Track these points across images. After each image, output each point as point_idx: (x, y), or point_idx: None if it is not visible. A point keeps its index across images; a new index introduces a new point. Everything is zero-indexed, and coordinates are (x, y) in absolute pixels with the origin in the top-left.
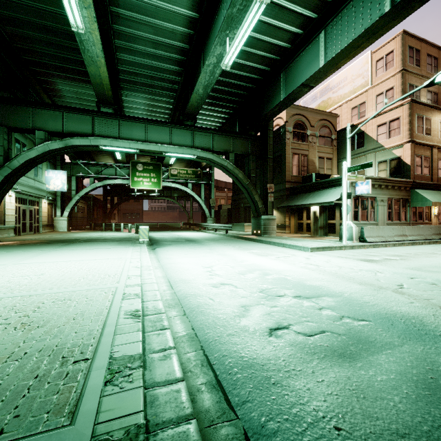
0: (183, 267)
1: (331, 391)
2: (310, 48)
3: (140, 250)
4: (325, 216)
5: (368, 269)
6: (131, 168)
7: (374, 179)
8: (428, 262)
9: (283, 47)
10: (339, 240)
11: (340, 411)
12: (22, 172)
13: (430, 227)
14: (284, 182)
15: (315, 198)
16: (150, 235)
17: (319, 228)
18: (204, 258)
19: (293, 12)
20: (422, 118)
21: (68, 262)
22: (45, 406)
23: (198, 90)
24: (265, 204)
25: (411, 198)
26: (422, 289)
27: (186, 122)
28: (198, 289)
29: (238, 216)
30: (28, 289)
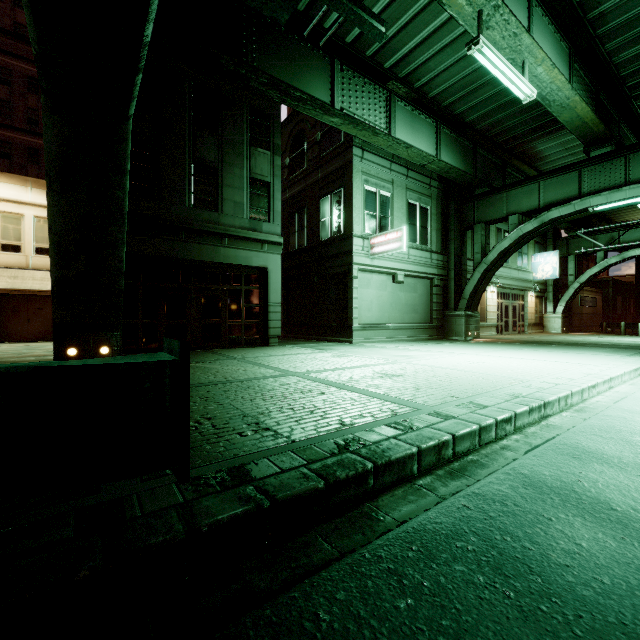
0: None
1: (626, 482)
2: None
3: (633, 361)
4: None
5: None
6: None
7: None
8: None
9: None
10: None
11: (604, 484)
12: (497, 265)
13: None
14: None
15: None
16: None
17: None
18: None
19: None
20: None
21: (515, 359)
22: (428, 400)
23: None
24: None
25: None
26: None
27: None
28: None
29: None
30: (465, 368)
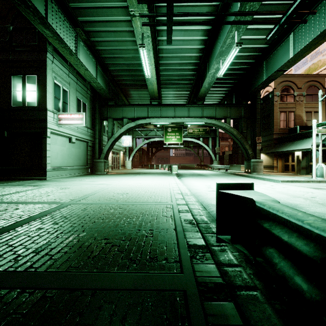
0: (195, 185)
1: None
2: (283, 44)
3: (174, 178)
4: (307, 159)
5: (307, 191)
6: (164, 130)
7: None
8: None
9: (263, 47)
10: (311, 177)
11: None
12: (117, 139)
13: None
14: (272, 134)
15: (297, 145)
16: None
17: (301, 168)
18: (207, 182)
19: (266, 29)
20: None
21: (145, 180)
22: (165, 201)
23: (204, 85)
24: (254, 151)
25: None
26: (324, 199)
27: (198, 103)
28: (201, 191)
29: (237, 159)
30: (140, 186)
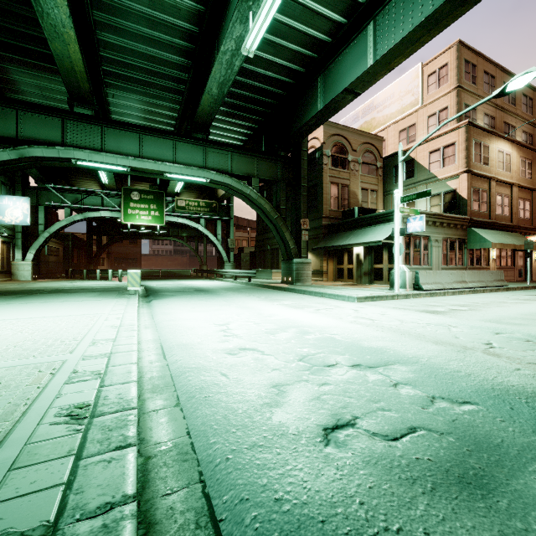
0: (186, 324)
1: None
2: (355, 44)
3: (127, 303)
4: (370, 259)
5: (437, 322)
6: (123, 197)
7: (428, 214)
8: (503, 312)
9: (322, 41)
10: (389, 287)
11: None
12: None
13: (491, 272)
14: (321, 218)
15: (359, 237)
16: (148, 284)
17: (363, 274)
18: (218, 312)
19: None
20: (479, 145)
21: (5, 322)
22: None
23: (211, 89)
24: (298, 244)
25: (467, 238)
26: (519, 349)
27: (196, 135)
28: (205, 358)
29: (264, 260)
30: None
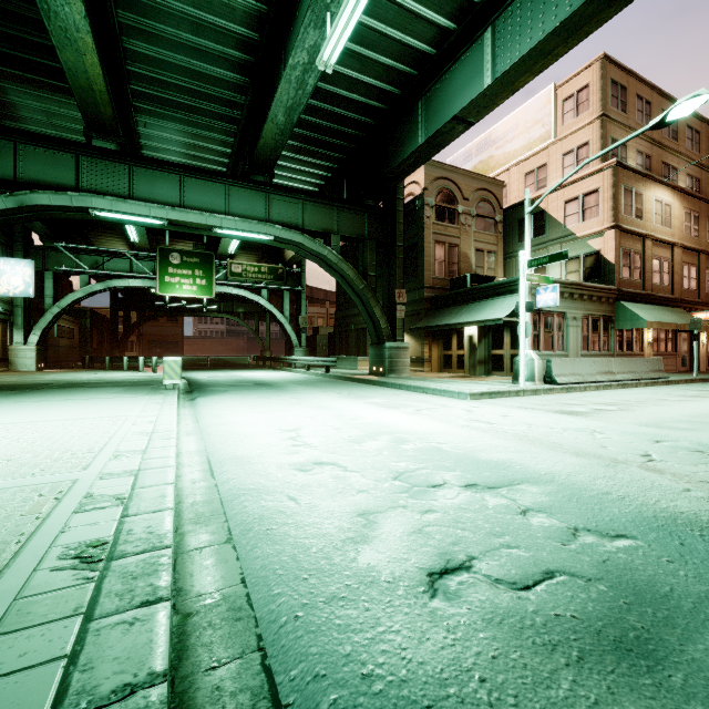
0: (242, 430)
1: None
2: (468, 57)
3: (164, 401)
4: (487, 342)
5: (577, 427)
6: (159, 260)
7: (563, 284)
8: (664, 413)
9: (423, 53)
10: (512, 380)
11: None
12: None
13: (646, 360)
14: (422, 289)
15: (473, 313)
16: (192, 376)
17: (478, 363)
18: (284, 413)
19: None
20: (630, 192)
21: None
22: None
23: (275, 116)
24: (392, 323)
25: (615, 315)
26: (688, 462)
27: (255, 177)
28: (267, 476)
29: (346, 344)
30: None
